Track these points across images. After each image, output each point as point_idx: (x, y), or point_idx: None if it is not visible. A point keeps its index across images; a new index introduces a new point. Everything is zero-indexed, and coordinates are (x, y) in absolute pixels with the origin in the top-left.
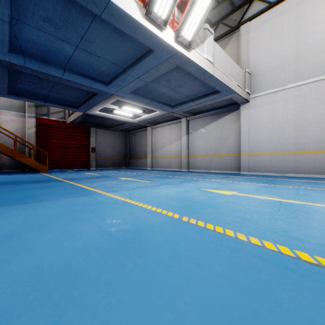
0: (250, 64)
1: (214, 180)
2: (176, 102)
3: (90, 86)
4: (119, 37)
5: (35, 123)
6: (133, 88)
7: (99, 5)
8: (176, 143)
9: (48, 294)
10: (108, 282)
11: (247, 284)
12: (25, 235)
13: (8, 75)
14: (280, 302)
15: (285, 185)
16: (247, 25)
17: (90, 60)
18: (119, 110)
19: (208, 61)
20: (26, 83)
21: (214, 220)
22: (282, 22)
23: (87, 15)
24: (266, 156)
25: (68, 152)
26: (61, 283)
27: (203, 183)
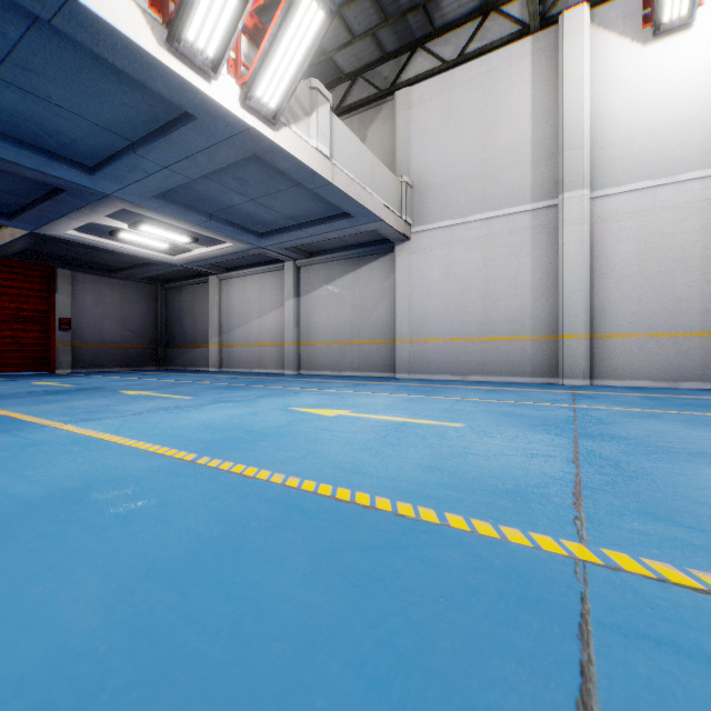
0: (412, 167)
1: (331, 391)
2: (267, 227)
3: (43, 170)
4: (109, 74)
5: None
6: (160, 188)
7: None
8: (275, 314)
9: None
10: None
11: (218, 534)
12: None
13: None
14: (244, 547)
15: (445, 396)
16: (407, 91)
17: (35, 111)
18: (132, 232)
19: (320, 154)
20: None
21: (256, 459)
22: (462, 99)
23: (16, 11)
24: (437, 343)
25: None
26: None
27: (304, 397)
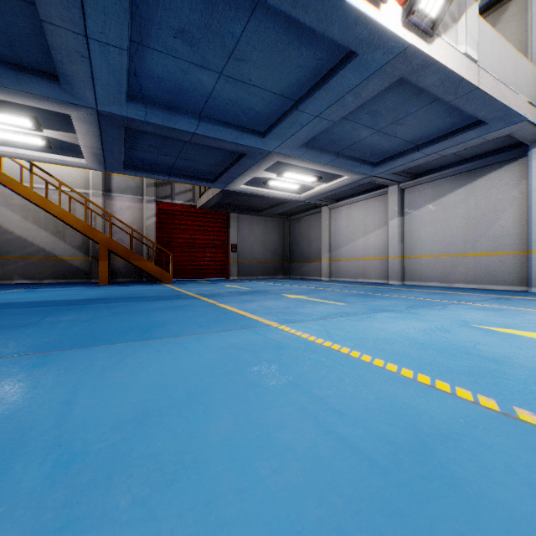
0: None
1: (481, 305)
2: (383, 155)
3: (236, 142)
4: (293, 40)
5: (155, 210)
6: (307, 137)
7: None
8: (378, 233)
9: None
10: None
11: None
12: (169, 420)
13: (124, 139)
14: None
15: None
16: None
17: (239, 95)
18: (277, 180)
19: (467, 59)
20: (145, 148)
21: None
22: None
23: (242, 8)
24: None
25: (199, 251)
26: None
27: (463, 311)
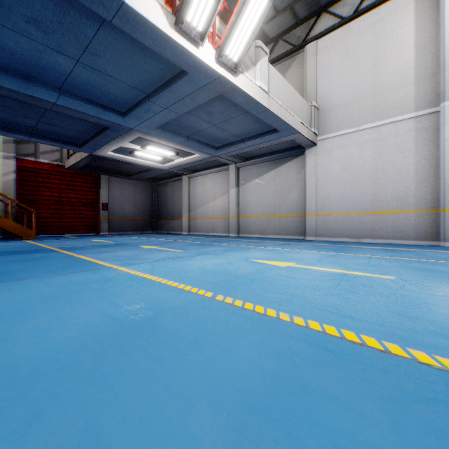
0: (318, 95)
1: (269, 248)
2: (221, 142)
3: (99, 117)
4: (139, 51)
5: (15, 166)
6: (161, 122)
7: (108, 7)
8: (223, 198)
9: (23, 393)
10: (105, 375)
11: (275, 368)
12: None
13: None
14: (307, 384)
15: (356, 254)
16: (314, 44)
17: (97, 81)
18: (142, 151)
19: (262, 90)
20: (0, 108)
21: (255, 298)
22: (357, 43)
23: (92, 19)
24: (337, 216)
25: (67, 209)
26: (42, 379)
27: (254, 252)
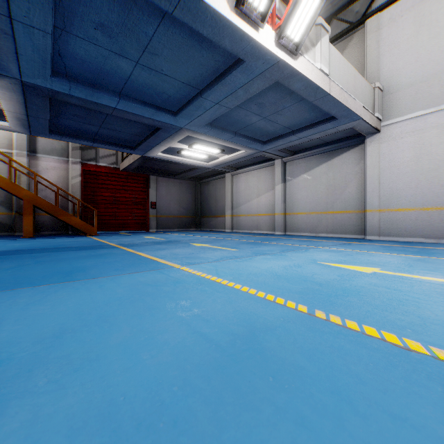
0: (382, 75)
1: (330, 248)
2: (269, 136)
3: (152, 118)
4: (196, 44)
5: (80, 170)
6: (211, 118)
7: None
8: (268, 195)
9: None
10: None
11: None
12: (81, 334)
13: (49, 107)
14: None
15: None
16: (377, 17)
17: (153, 81)
18: (189, 150)
19: (322, 73)
20: (70, 117)
21: (371, 319)
22: (435, 7)
23: (153, 15)
24: (408, 212)
25: (122, 208)
26: (156, 442)
27: (317, 253)
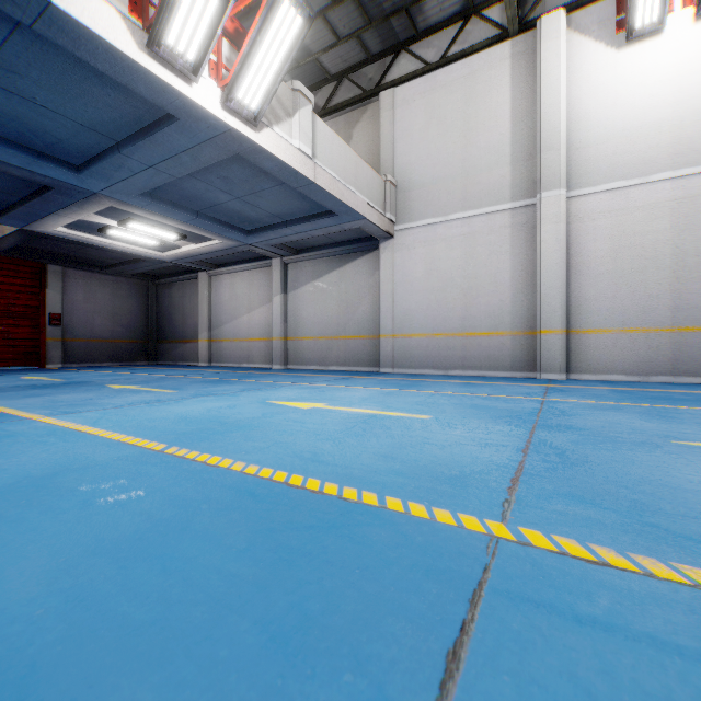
0: (396, 167)
1: (313, 385)
2: (254, 224)
3: (30, 169)
4: (91, 76)
5: None
6: (147, 186)
7: (24, 6)
8: (263, 310)
9: None
10: None
11: (169, 516)
12: None
13: None
14: (190, 527)
15: (423, 390)
16: (391, 92)
17: (21, 111)
18: (121, 229)
19: (302, 154)
20: None
21: (222, 448)
22: (444, 101)
23: None
24: (420, 338)
25: None
26: None
27: (285, 391)
